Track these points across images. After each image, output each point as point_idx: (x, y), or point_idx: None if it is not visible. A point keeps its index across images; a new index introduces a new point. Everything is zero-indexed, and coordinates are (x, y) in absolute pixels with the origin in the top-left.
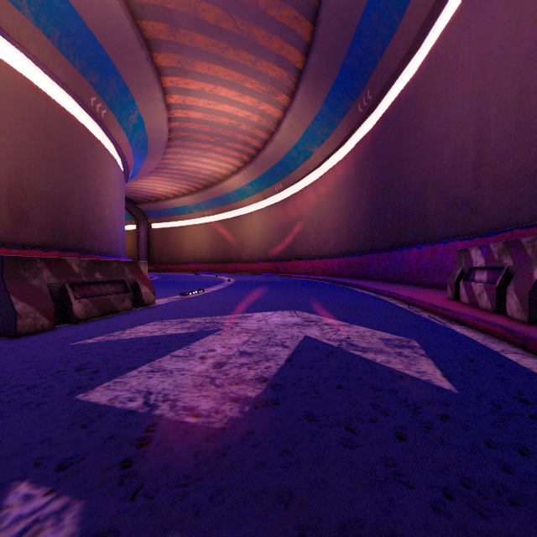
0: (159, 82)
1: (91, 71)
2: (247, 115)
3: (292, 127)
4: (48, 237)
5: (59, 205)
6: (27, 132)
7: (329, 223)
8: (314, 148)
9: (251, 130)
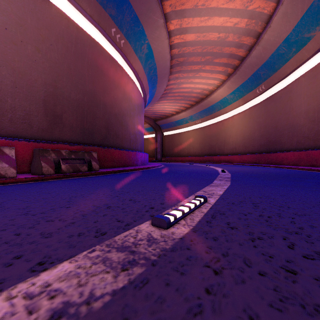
0: (160, 6)
1: (109, 4)
2: (235, 22)
3: (286, 16)
4: (78, 134)
5: (87, 111)
6: (60, 52)
7: None
8: (314, 31)
9: (237, 39)
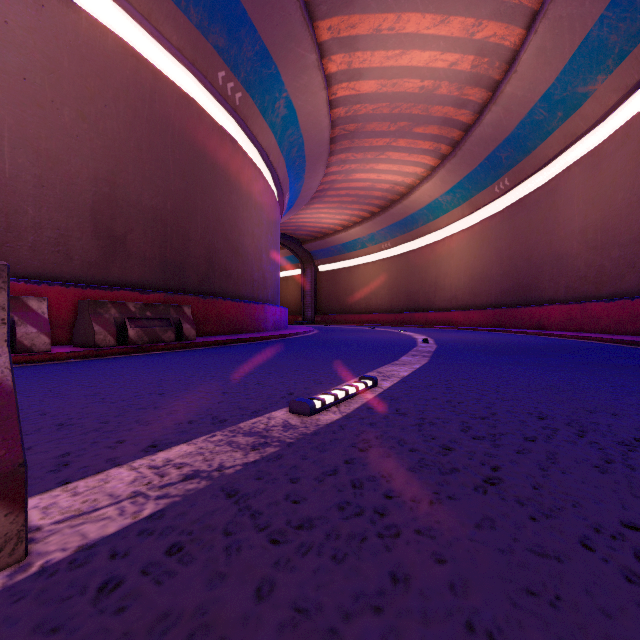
0: (310, 31)
1: (214, 26)
2: (451, 61)
3: (544, 54)
4: (155, 273)
5: (172, 228)
6: (122, 119)
7: (636, 225)
8: (593, 83)
9: (456, 92)
